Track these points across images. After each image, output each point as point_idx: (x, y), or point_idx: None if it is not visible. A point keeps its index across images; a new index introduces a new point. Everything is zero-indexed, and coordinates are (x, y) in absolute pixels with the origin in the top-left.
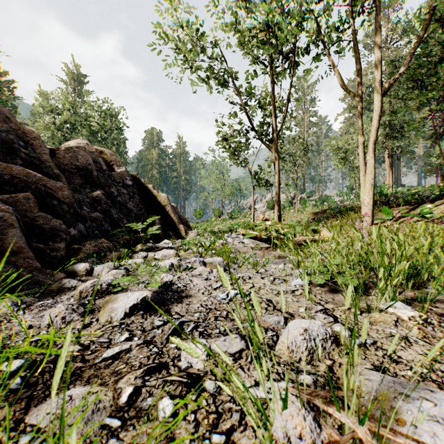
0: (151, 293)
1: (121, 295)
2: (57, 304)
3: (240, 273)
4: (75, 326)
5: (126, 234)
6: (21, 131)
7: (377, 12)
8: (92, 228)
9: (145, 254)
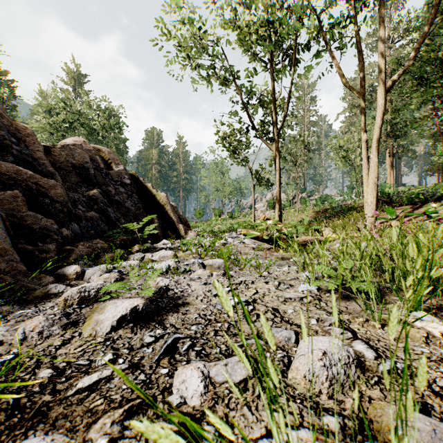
0: (143, 302)
1: (109, 304)
2: (38, 314)
3: (242, 277)
4: (53, 342)
5: (123, 234)
6: (13, 127)
7: (380, 6)
8: (87, 228)
9: (141, 255)
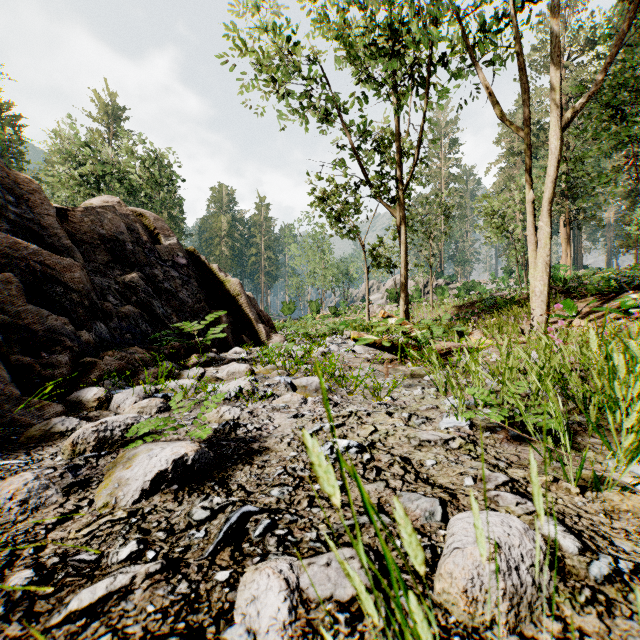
0: (195, 449)
1: (141, 452)
2: (29, 467)
3: (352, 405)
4: (44, 518)
5: (176, 338)
6: (11, 180)
7: (555, 3)
8: (121, 330)
9: (200, 371)
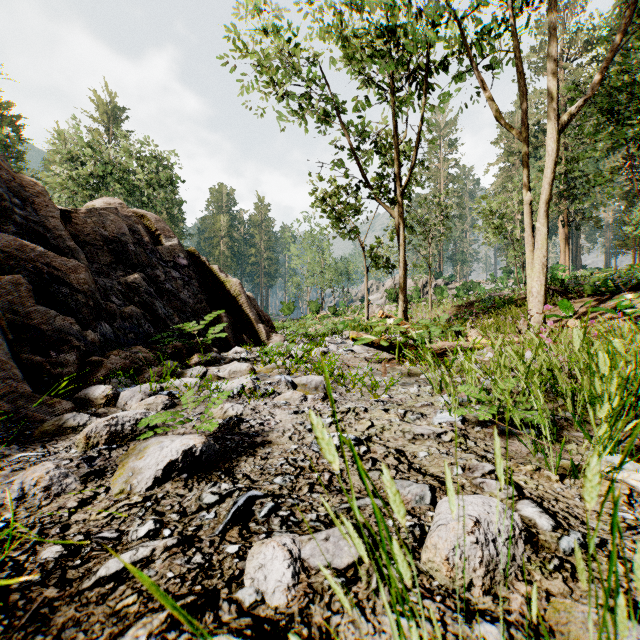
0: (203, 441)
1: (152, 444)
2: (46, 459)
3: (350, 402)
4: (65, 503)
5: (177, 338)
6: (16, 183)
7: (551, 8)
8: (124, 330)
9: (203, 370)
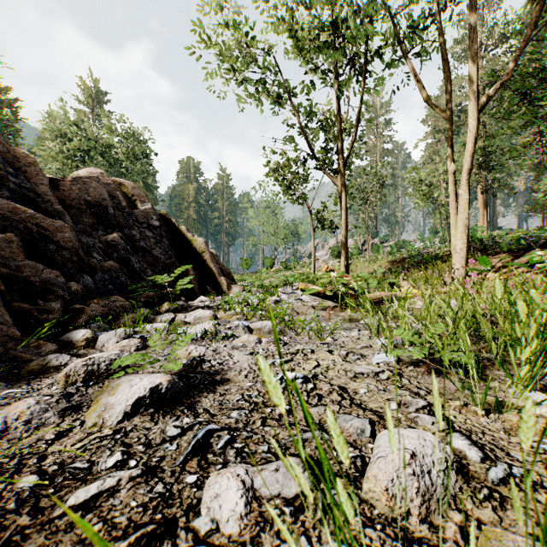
0: (168, 379)
1: (123, 382)
2: (30, 395)
3: (299, 344)
4: (44, 435)
5: (150, 289)
6: (11, 154)
7: (472, 4)
8: (104, 281)
9: (171, 316)
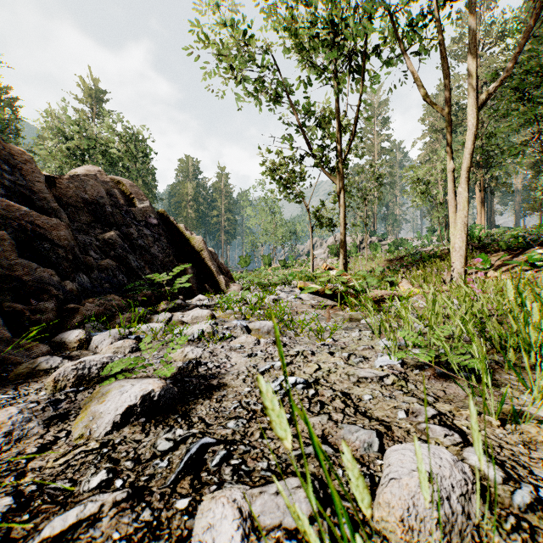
0: (161, 385)
1: (114, 388)
2: (16, 401)
3: (298, 345)
4: (25, 448)
5: (148, 287)
6: (6, 151)
7: (472, 1)
8: (100, 280)
9: (168, 315)
